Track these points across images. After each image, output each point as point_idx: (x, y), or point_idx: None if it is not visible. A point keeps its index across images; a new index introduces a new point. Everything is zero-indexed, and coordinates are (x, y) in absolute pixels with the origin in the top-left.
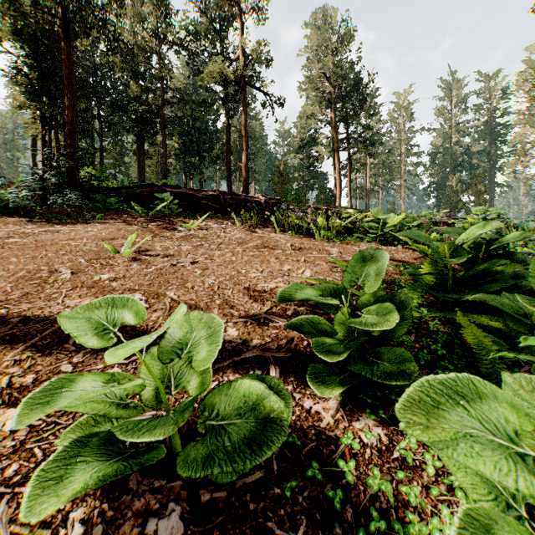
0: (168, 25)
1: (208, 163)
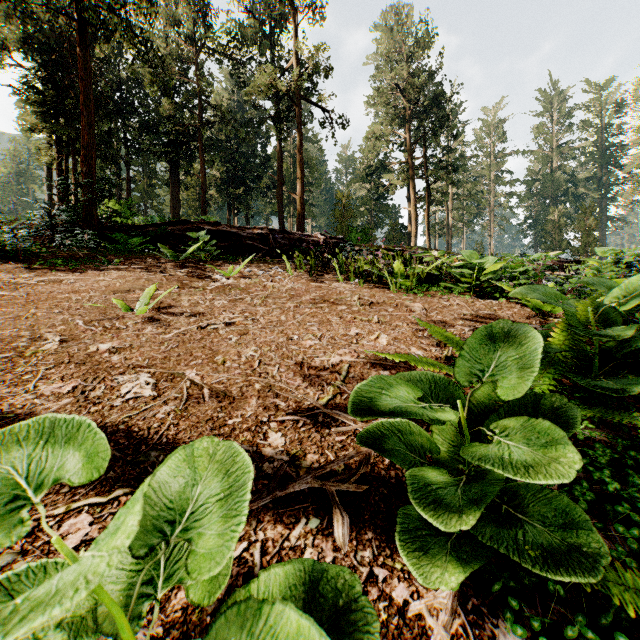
0: (207, 29)
1: (256, 195)
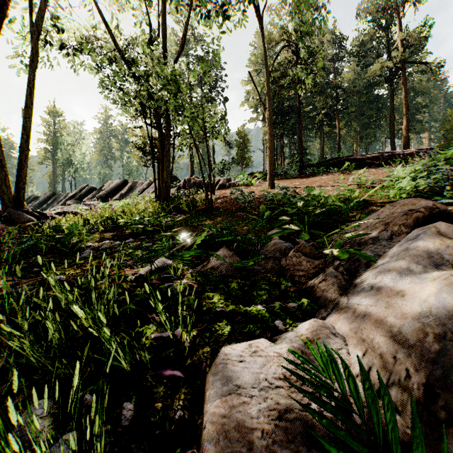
0: (341, 48)
1: (373, 129)
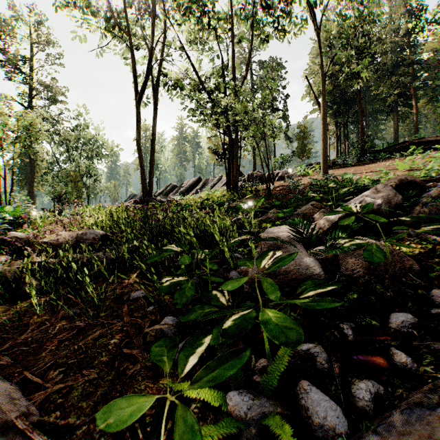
0: (418, 19)
1: None
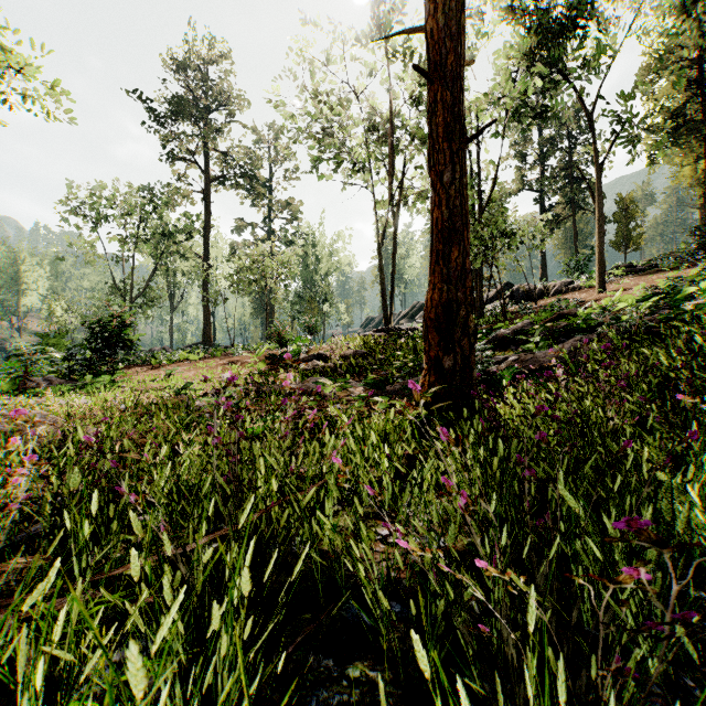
0: None
1: None
